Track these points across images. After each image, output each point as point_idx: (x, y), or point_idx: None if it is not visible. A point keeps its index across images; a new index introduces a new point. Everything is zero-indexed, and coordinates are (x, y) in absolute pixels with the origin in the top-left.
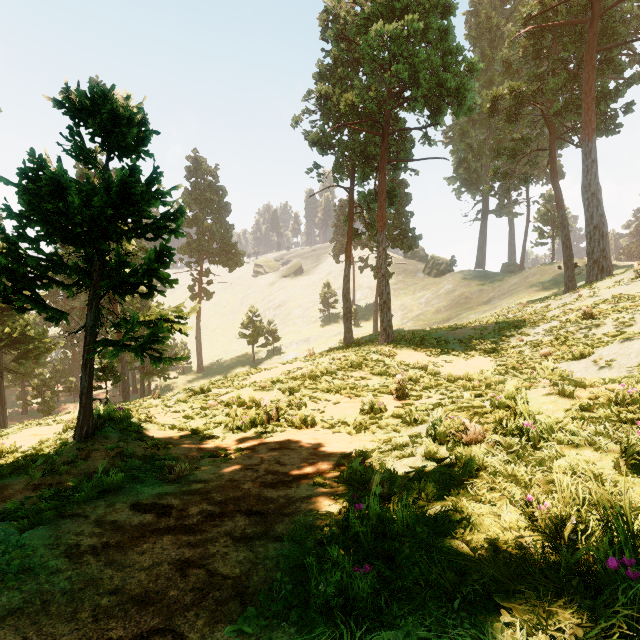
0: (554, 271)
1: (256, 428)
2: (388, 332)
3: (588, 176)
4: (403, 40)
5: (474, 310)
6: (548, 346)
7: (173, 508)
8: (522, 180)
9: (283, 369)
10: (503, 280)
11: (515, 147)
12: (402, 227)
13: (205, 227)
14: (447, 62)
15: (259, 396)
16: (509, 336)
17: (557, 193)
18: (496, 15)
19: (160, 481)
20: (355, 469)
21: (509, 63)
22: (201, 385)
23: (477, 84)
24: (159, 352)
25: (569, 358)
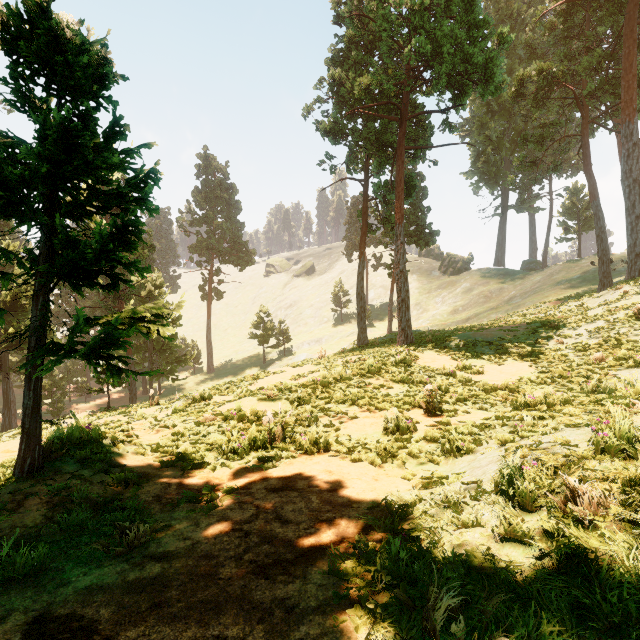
0: (581, 268)
1: (256, 452)
2: (407, 333)
3: (629, 161)
4: (424, 13)
5: (495, 309)
6: (597, 350)
7: (94, 634)
8: (550, 169)
9: (293, 373)
10: (525, 278)
11: (543, 134)
12: (418, 222)
13: (215, 225)
14: (473, 36)
15: (263, 407)
16: (546, 338)
17: (591, 182)
18: (517, 0)
19: (104, 554)
20: (394, 552)
21: (533, 47)
22: (201, 392)
23: (505, 61)
24: (123, 361)
25: (630, 365)
